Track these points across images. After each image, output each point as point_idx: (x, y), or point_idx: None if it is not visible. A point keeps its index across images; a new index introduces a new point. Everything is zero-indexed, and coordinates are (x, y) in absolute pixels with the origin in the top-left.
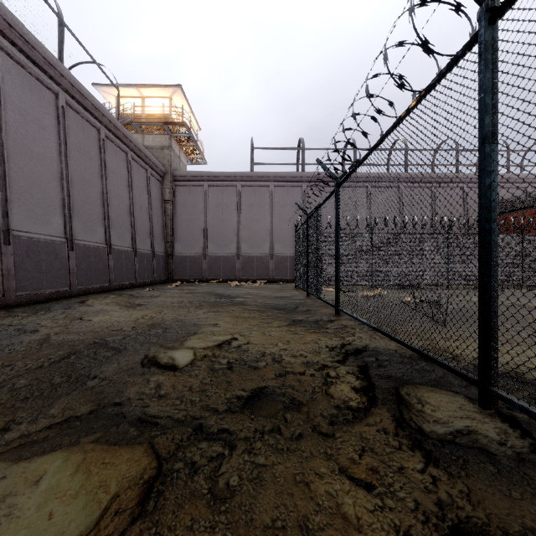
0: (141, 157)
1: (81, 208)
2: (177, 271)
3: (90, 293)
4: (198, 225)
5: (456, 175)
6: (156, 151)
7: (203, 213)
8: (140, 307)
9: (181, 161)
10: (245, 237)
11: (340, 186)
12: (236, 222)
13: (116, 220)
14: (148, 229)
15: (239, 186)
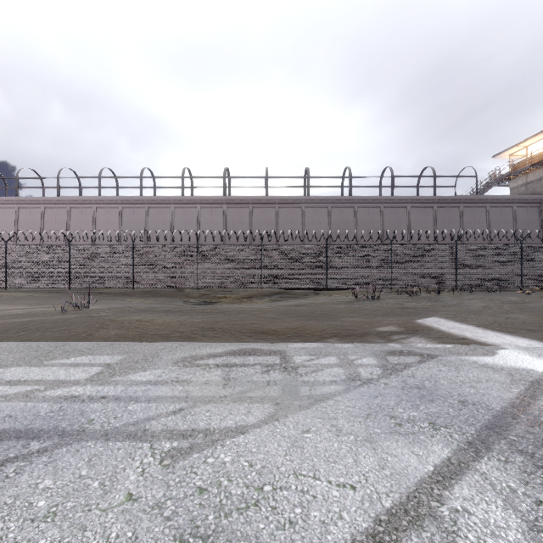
0: (502, 202)
1: None
2: None
3: None
4: None
5: None
6: (535, 183)
7: None
8: None
9: None
10: None
11: (454, 244)
12: None
13: None
14: None
15: None
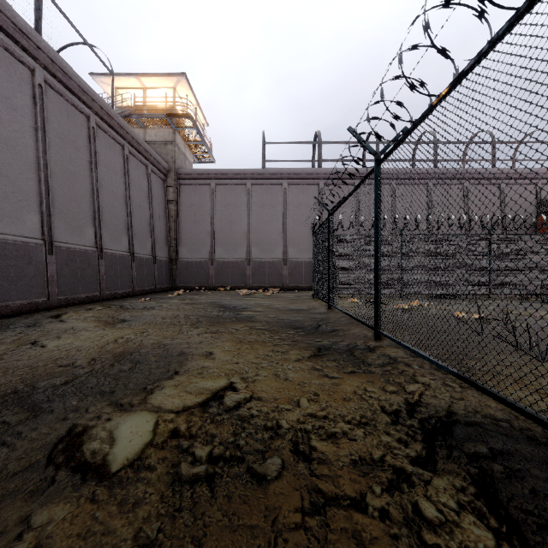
0: (141, 152)
1: (64, 206)
2: (182, 278)
3: (74, 304)
4: (204, 228)
5: (492, 170)
6: (158, 146)
7: (209, 214)
8: (121, 325)
9: (186, 158)
10: (256, 240)
11: (381, 163)
12: (246, 224)
13: (110, 221)
14: (149, 231)
15: (250, 184)
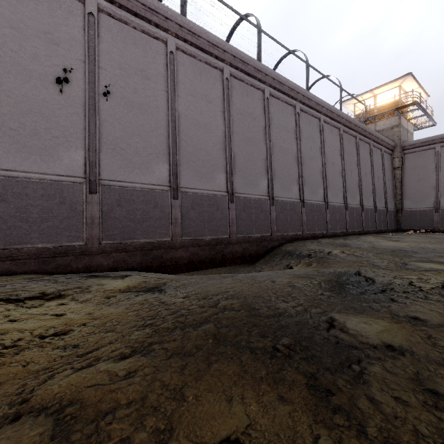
0: (378, 142)
1: (349, 186)
2: (406, 223)
3: (354, 234)
4: (428, 183)
5: None
6: (386, 132)
7: (433, 172)
8: (400, 241)
9: (408, 131)
10: None
11: None
12: None
13: (364, 189)
14: (382, 192)
15: None
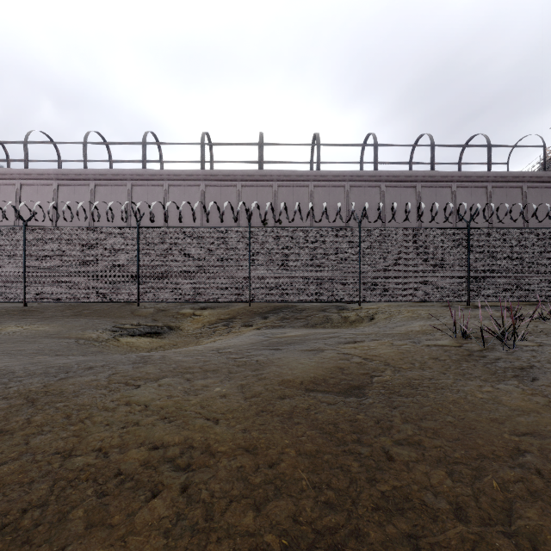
0: None
1: None
2: None
3: None
4: None
5: None
6: None
7: None
8: None
9: None
10: None
11: None
12: None
13: None
14: None
15: None
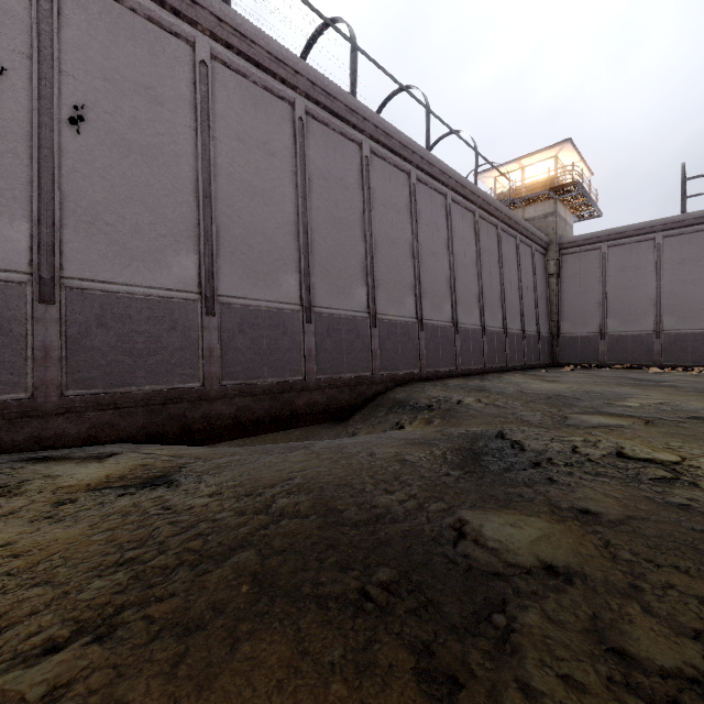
0: (527, 236)
1: (488, 300)
2: (564, 354)
3: (494, 371)
4: (592, 298)
5: None
6: (537, 221)
7: (599, 282)
8: (557, 382)
9: (566, 223)
10: (670, 307)
11: None
12: (653, 288)
13: (509, 305)
14: (533, 309)
15: (659, 238)
